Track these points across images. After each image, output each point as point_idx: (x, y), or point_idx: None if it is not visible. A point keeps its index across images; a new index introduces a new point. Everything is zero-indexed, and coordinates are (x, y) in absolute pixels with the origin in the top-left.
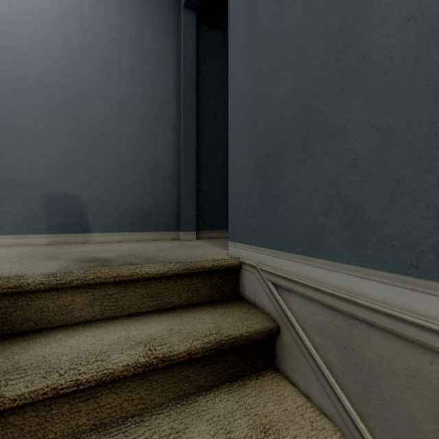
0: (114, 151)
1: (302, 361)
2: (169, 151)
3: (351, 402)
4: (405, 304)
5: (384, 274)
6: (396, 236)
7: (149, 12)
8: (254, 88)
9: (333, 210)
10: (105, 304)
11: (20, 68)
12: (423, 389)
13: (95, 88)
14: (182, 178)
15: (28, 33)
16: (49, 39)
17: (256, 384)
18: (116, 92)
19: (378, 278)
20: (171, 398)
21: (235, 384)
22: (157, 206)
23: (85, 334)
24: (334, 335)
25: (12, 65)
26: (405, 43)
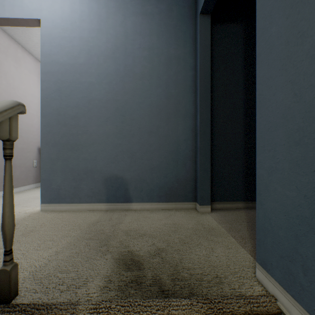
0: (147, 141)
1: None
2: (187, 136)
3: None
4: None
5: None
6: None
7: (171, 28)
8: (304, 109)
9: None
10: None
11: (90, 93)
12: None
13: (134, 97)
14: (199, 159)
15: (95, 69)
16: (106, 69)
17: None
18: (148, 96)
19: None
20: None
21: None
22: (178, 181)
23: None
24: None
25: (86, 93)
26: None
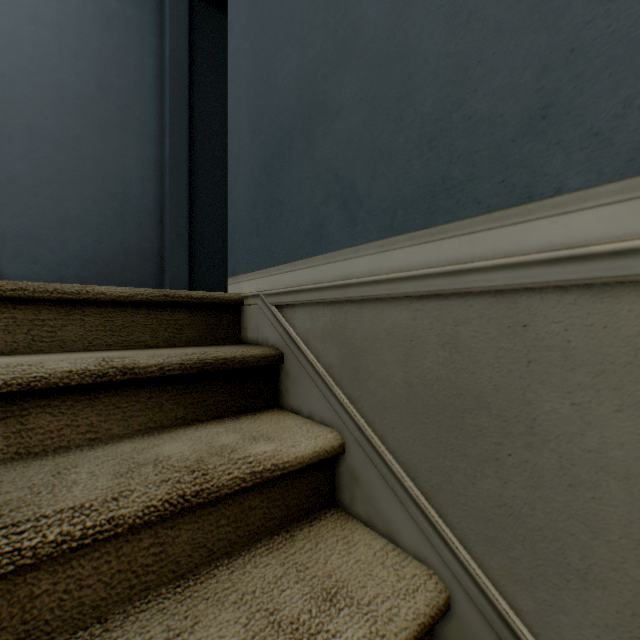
0: (50, 160)
1: (305, 381)
2: (147, 175)
3: (347, 395)
4: (385, 267)
5: (371, 246)
6: (379, 203)
7: None
8: (258, 72)
9: (332, 196)
10: (35, 334)
11: None
12: (396, 341)
13: (14, 54)
14: (168, 215)
15: None
16: None
17: (253, 417)
18: (54, 67)
19: (367, 251)
20: (137, 430)
21: (227, 419)
22: (126, 253)
23: (0, 358)
24: (333, 332)
25: None
26: (384, 13)
